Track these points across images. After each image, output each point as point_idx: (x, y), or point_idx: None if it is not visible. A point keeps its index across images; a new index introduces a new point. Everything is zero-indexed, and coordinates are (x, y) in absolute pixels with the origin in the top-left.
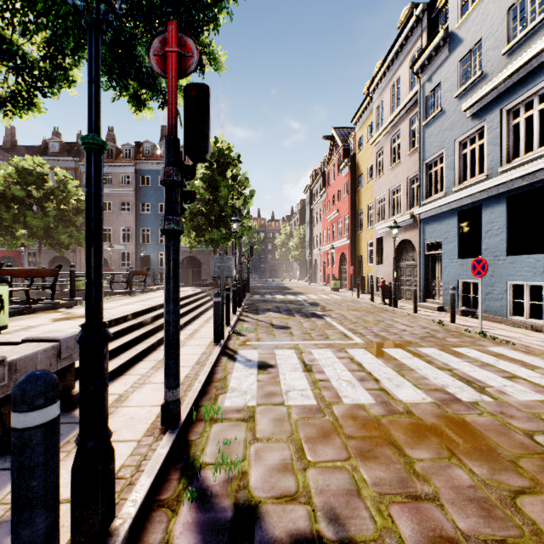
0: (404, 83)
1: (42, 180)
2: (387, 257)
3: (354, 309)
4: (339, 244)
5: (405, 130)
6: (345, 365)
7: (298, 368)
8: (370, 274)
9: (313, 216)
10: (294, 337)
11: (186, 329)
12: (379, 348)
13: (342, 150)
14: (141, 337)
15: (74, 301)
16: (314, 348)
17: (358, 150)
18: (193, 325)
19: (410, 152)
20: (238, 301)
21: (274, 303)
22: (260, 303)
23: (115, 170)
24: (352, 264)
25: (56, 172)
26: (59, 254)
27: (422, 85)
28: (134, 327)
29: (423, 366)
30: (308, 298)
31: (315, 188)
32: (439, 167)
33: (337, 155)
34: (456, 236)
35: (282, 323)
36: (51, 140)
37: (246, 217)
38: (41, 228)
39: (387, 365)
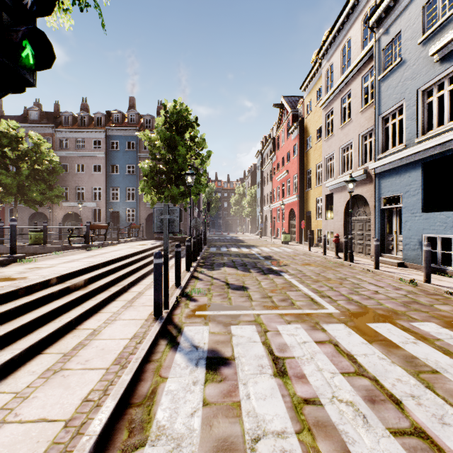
0: (355, 43)
1: (16, 142)
2: (336, 213)
3: (310, 264)
4: (288, 201)
5: (357, 88)
6: (332, 361)
7: (266, 367)
8: (318, 228)
9: (263, 177)
10: (253, 304)
11: (129, 291)
12: (363, 324)
13: (291, 115)
14: (57, 310)
15: (13, 258)
16: (281, 323)
17: (306, 115)
18: (139, 286)
19: (362, 109)
20: (193, 255)
21: (230, 257)
22: (216, 256)
23: (87, 135)
24: (301, 219)
25: (30, 135)
26: (38, 210)
27: (377, 39)
28: (54, 296)
29: (446, 363)
30: (261, 251)
31: (266, 152)
32: (397, 120)
33: (286, 121)
34: (419, 189)
35: (238, 281)
36: (31, 109)
37: (204, 175)
38: (14, 186)
39: (392, 361)
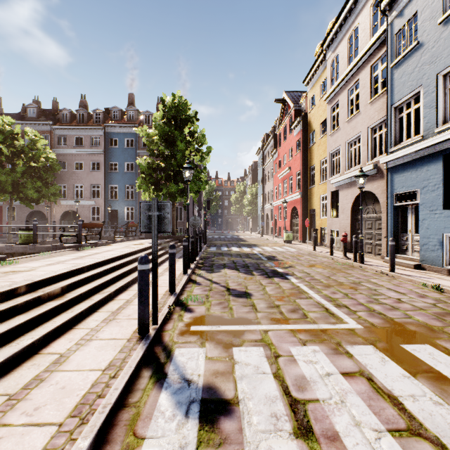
0: (364, 30)
1: (11, 139)
2: (343, 210)
3: (317, 265)
4: (290, 199)
5: (366, 78)
6: (371, 407)
7: (281, 418)
8: (322, 226)
9: (264, 175)
10: (259, 315)
11: (116, 299)
12: (396, 345)
13: (294, 110)
14: (17, 329)
15: None
16: (295, 344)
17: (309, 109)
18: (128, 293)
19: (372, 100)
20: (191, 256)
21: (230, 257)
22: (216, 256)
23: (86, 133)
24: (304, 218)
25: (26, 131)
26: (36, 209)
27: (389, 23)
28: (18, 309)
29: None
30: (263, 251)
31: (267, 149)
32: (412, 109)
33: (288, 117)
34: (439, 184)
35: (240, 286)
36: (29, 106)
37: (203, 172)
38: (9, 183)
39: None
